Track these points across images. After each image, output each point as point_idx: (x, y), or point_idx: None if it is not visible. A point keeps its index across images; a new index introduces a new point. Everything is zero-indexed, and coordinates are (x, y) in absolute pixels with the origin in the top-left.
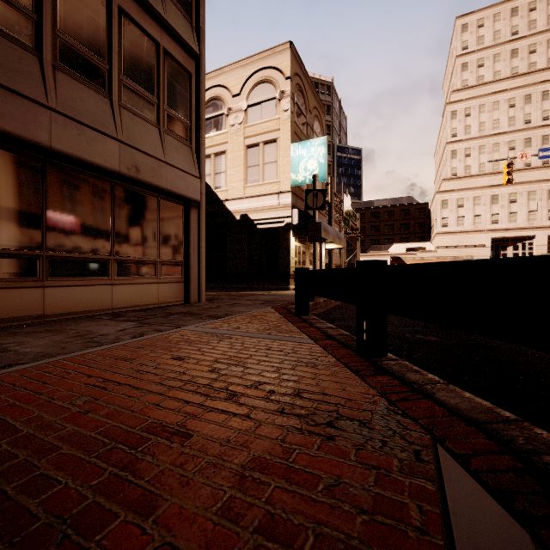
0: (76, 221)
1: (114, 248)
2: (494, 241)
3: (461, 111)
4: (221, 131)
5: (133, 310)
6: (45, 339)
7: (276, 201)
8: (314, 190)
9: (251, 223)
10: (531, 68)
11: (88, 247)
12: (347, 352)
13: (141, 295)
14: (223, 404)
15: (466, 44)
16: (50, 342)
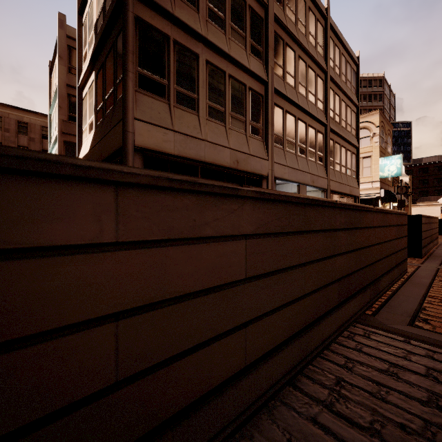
0: None
1: None
2: None
3: None
4: None
5: None
6: None
7: (370, 186)
8: (401, 186)
9: None
10: None
11: None
12: None
13: None
14: None
15: None
16: None
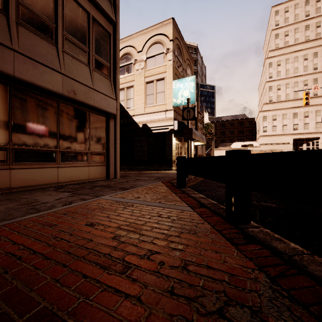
0: (33, 125)
1: (59, 144)
2: (295, 141)
3: (275, 62)
4: (130, 74)
5: (72, 184)
6: (2, 206)
7: (164, 116)
8: (188, 108)
9: (148, 129)
10: (317, 36)
11: (42, 142)
12: (218, 219)
13: (77, 174)
14: (117, 280)
15: (277, 22)
16: (3, 209)
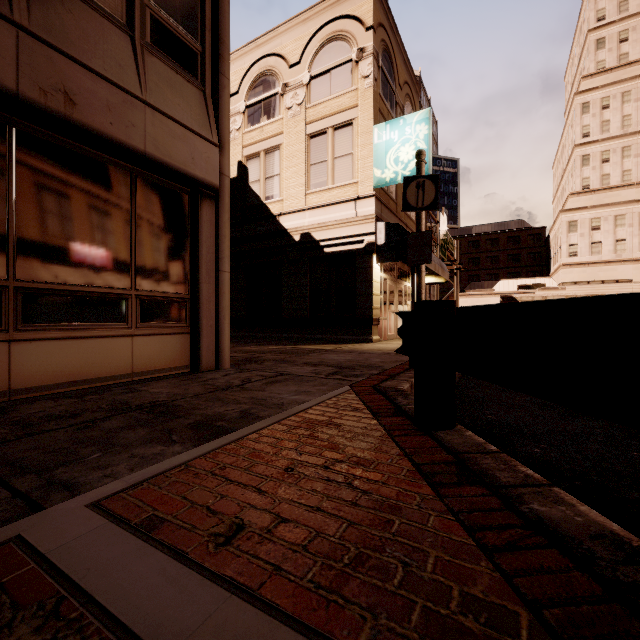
0: None
1: (17, 264)
2: None
3: (596, 102)
4: (273, 118)
5: (63, 393)
6: None
7: (351, 211)
8: (419, 177)
9: (315, 245)
10: None
11: None
12: None
13: (90, 360)
14: None
15: (602, 13)
16: None
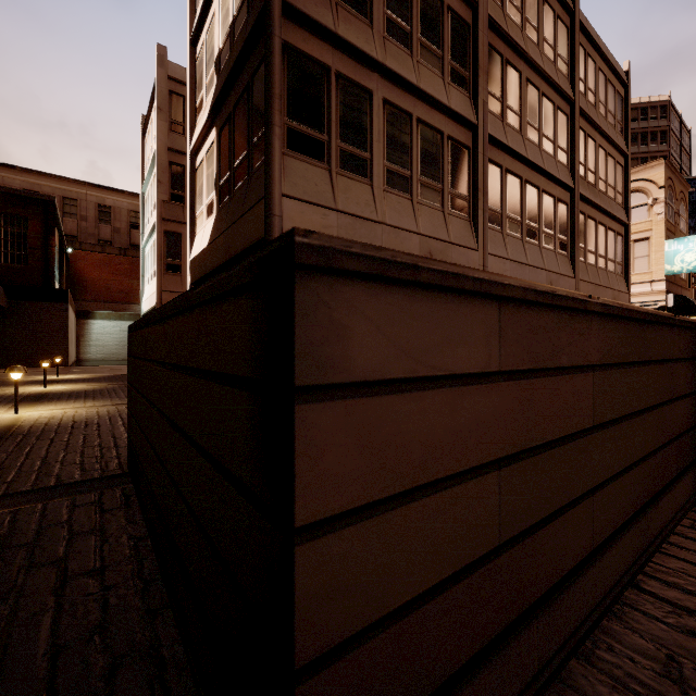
0: None
1: None
2: None
3: None
4: None
5: None
6: None
7: (648, 288)
8: None
9: None
10: None
11: None
12: None
13: None
14: None
15: None
16: None
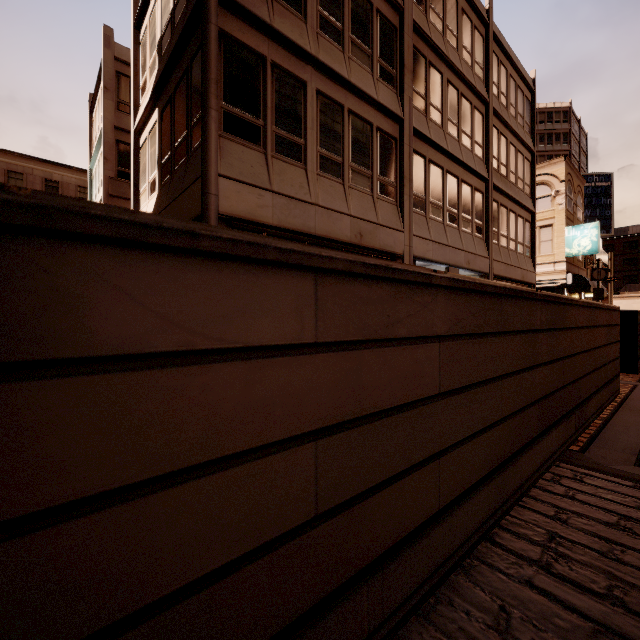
0: None
1: None
2: None
3: None
4: None
5: None
6: None
7: (551, 268)
8: (598, 269)
9: None
10: None
11: None
12: None
13: None
14: None
15: None
16: None
